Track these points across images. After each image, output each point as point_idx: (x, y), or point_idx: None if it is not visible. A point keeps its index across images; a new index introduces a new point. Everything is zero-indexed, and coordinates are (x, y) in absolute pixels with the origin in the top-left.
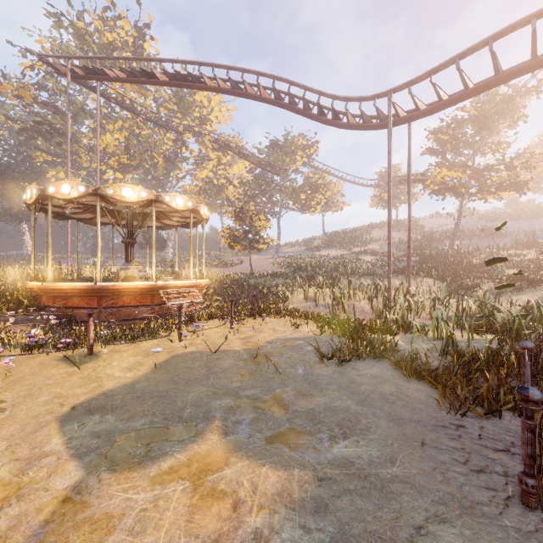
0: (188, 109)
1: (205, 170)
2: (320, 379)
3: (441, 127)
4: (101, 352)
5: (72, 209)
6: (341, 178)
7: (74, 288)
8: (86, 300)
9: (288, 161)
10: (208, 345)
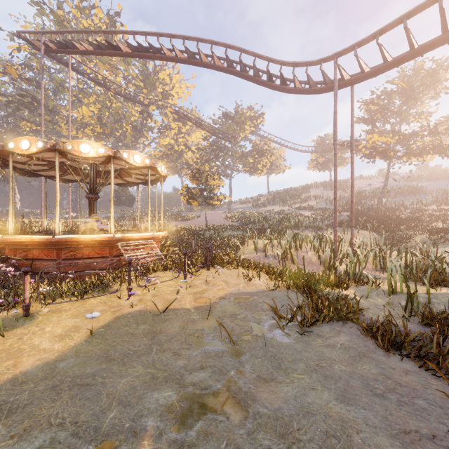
0: (153, 86)
1: (168, 138)
2: (282, 353)
3: (372, 99)
4: (39, 312)
5: (38, 167)
6: (283, 145)
7: (32, 240)
8: (46, 252)
9: (238, 130)
10: (155, 305)
